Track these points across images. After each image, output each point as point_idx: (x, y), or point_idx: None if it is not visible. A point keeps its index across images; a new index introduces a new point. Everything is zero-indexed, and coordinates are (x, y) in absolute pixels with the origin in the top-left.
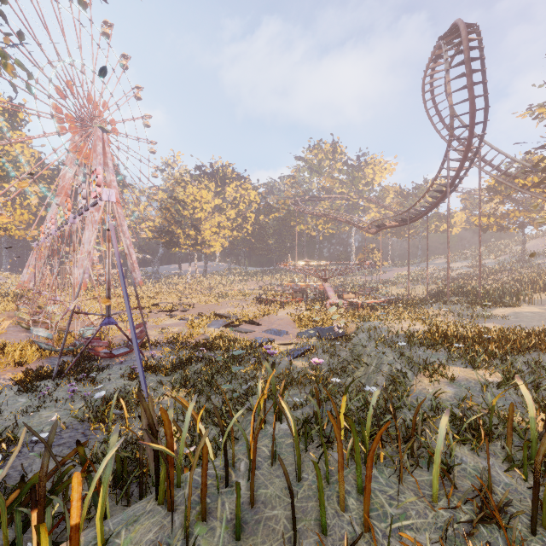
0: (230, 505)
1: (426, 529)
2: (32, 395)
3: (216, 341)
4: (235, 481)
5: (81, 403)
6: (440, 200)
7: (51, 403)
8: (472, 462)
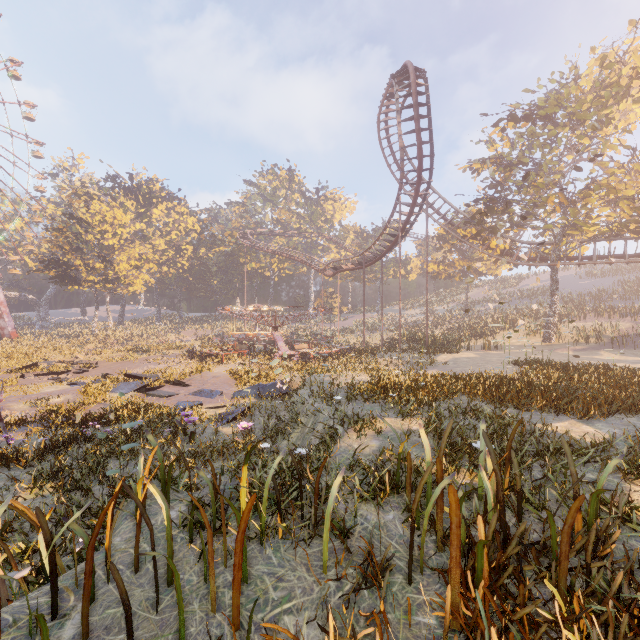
0: None
1: (308, 607)
2: None
3: (117, 411)
4: (72, 607)
5: None
6: (393, 244)
7: None
8: (375, 519)
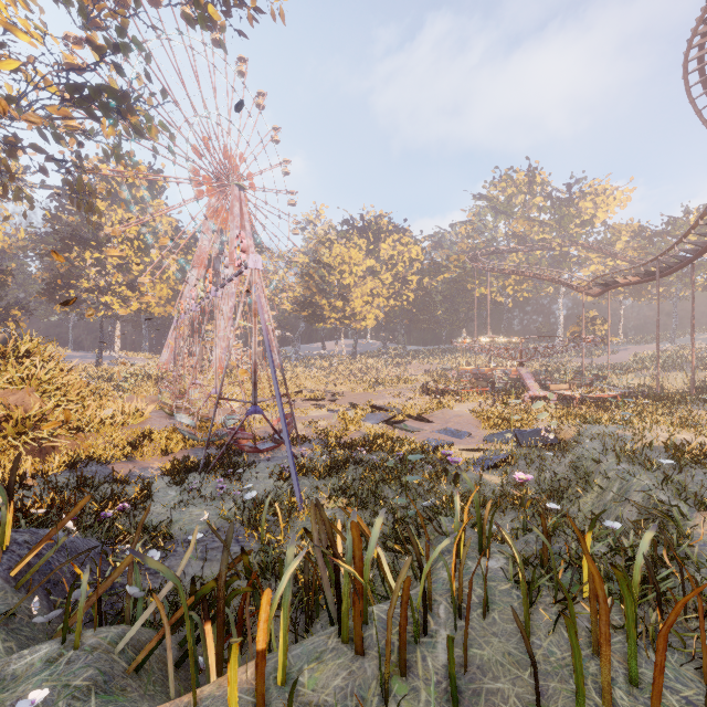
0: (434, 662)
1: None
2: (181, 488)
3: (376, 441)
4: (434, 630)
5: (230, 503)
6: None
7: (200, 500)
8: None
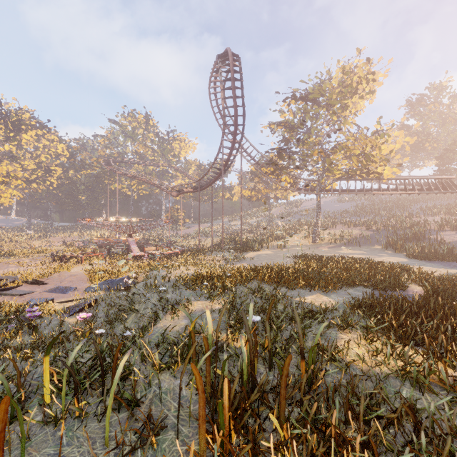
0: None
1: None
2: None
3: None
4: None
5: None
6: (219, 175)
7: None
8: (166, 386)
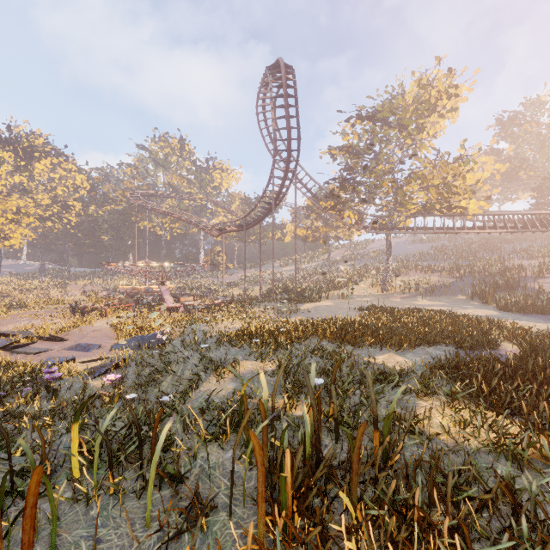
0: None
1: None
2: None
3: None
4: None
5: None
6: (269, 211)
7: None
8: (214, 459)
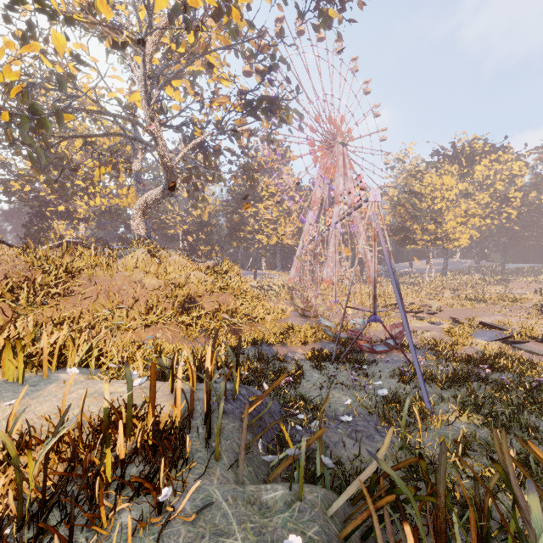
0: None
1: None
2: (321, 373)
3: (499, 360)
4: None
5: (362, 394)
6: None
7: (337, 385)
8: None
